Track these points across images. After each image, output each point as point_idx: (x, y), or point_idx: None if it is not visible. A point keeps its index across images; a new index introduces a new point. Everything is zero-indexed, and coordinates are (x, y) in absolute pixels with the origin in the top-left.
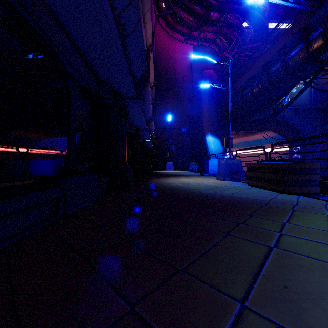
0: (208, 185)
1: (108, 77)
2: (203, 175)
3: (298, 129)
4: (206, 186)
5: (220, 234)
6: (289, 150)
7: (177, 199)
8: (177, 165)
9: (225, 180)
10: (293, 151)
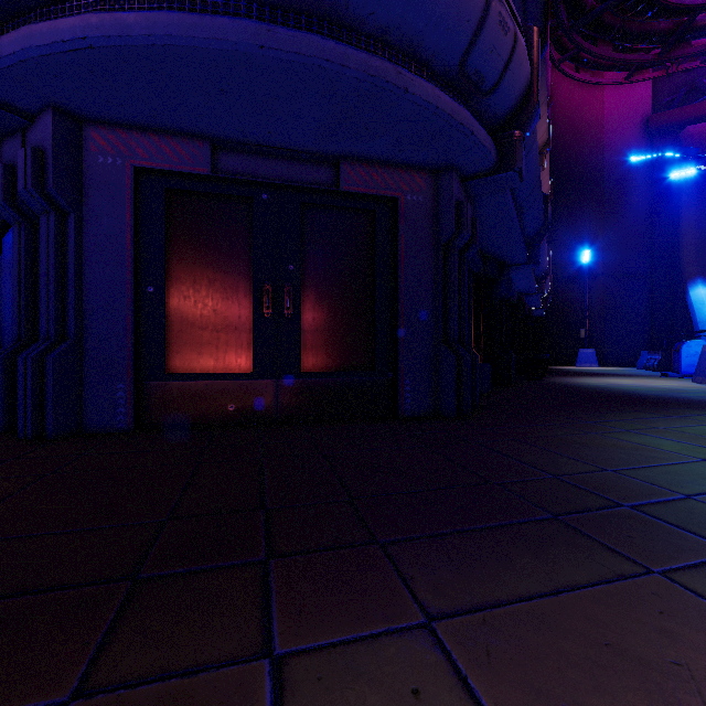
0: (661, 387)
1: (496, 252)
2: (666, 374)
3: None
4: (653, 388)
5: (627, 410)
6: None
7: (590, 395)
8: (605, 356)
9: None
10: None
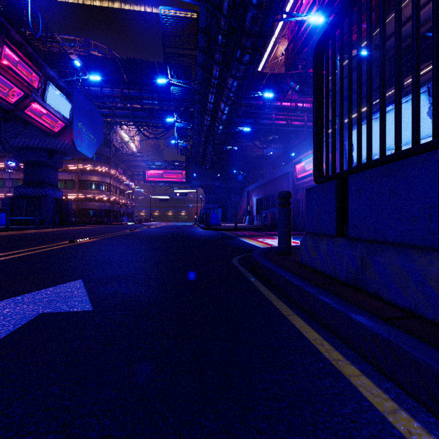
0: None
1: None
2: None
3: None
4: None
5: None
6: None
7: None
8: None
9: None
10: None
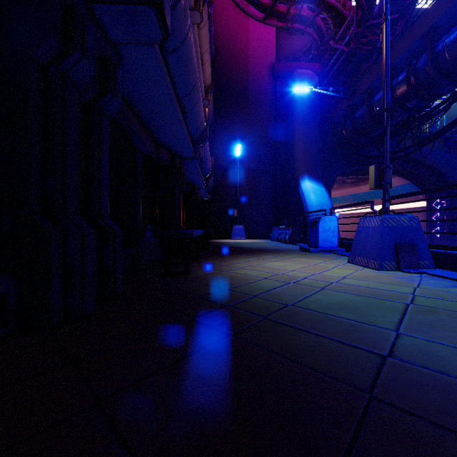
0: (364, 289)
1: None
2: (307, 249)
3: (445, 172)
4: (364, 296)
5: None
6: (427, 206)
7: None
8: (250, 231)
9: (383, 268)
10: (434, 208)
